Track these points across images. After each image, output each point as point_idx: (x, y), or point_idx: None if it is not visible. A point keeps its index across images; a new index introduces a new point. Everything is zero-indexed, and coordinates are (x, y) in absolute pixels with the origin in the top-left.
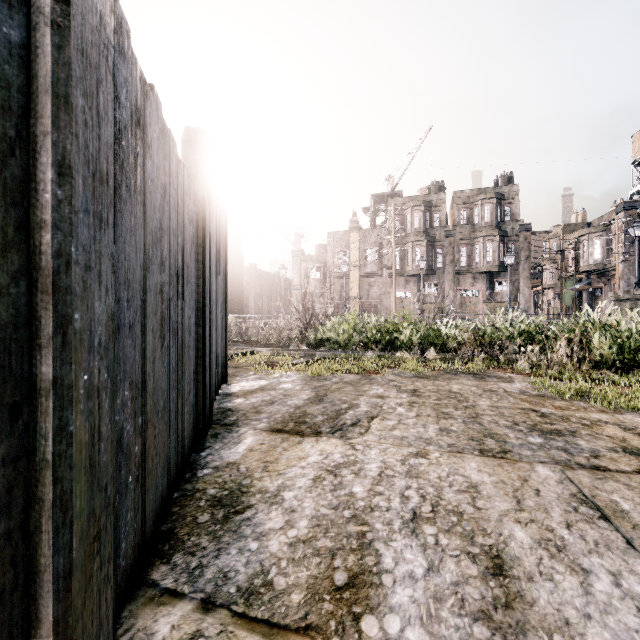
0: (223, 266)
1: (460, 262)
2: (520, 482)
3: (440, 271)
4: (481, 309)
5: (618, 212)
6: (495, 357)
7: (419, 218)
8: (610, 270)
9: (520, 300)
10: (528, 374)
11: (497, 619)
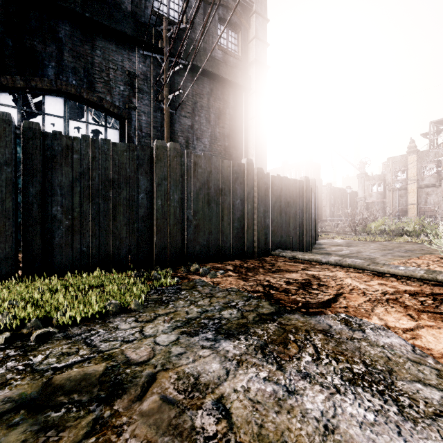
0: (316, 204)
1: None
2: (380, 251)
3: None
4: None
5: None
6: None
7: None
8: None
9: None
10: None
11: (353, 253)
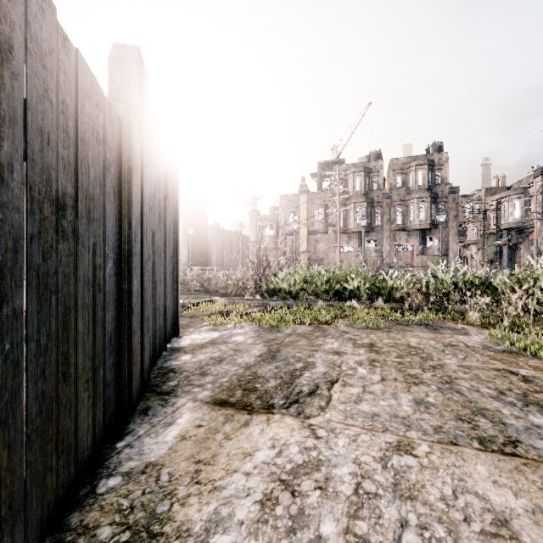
0: (174, 216)
1: (396, 221)
2: None
3: (378, 229)
4: (414, 262)
5: (536, 176)
6: (442, 307)
7: (360, 182)
8: (528, 227)
9: (449, 254)
10: (480, 325)
11: None
